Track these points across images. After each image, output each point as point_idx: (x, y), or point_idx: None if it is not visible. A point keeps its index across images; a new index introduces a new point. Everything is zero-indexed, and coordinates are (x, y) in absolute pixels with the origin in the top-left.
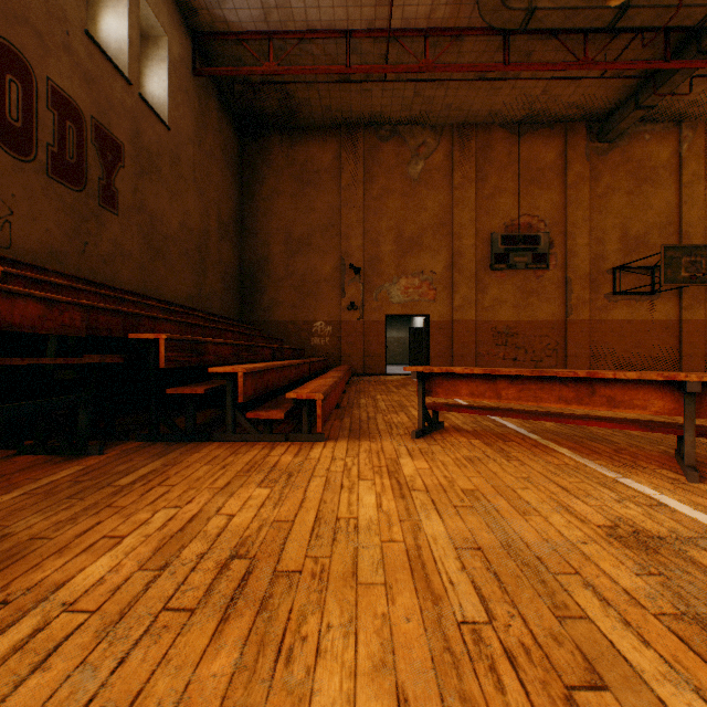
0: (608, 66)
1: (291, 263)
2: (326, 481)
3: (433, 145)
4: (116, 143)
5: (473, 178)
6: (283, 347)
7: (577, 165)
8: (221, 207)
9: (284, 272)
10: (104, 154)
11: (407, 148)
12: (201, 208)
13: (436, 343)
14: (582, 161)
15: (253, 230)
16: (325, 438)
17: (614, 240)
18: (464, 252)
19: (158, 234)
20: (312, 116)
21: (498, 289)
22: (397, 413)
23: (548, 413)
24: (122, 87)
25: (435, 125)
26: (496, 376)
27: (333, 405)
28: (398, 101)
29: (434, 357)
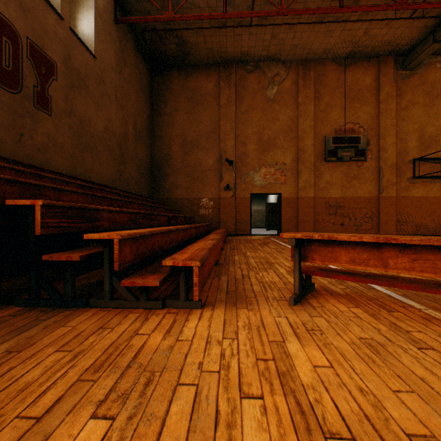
0: (418, 6)
1: (185, 158)
2: (195, 398)
3: (284, 75)
4: (49, 61)
5: (312, 97)
6: (177, 215)
7: (387, 86)
8: (136, 118)
9: (181, 164)
10: (38, 67)
11: (265, 77)
12: (121, 117)
13: (286, 213)
14: (391, 84)
15: (160, 136)
16: (202, 303)
17: (414, 139)
18: (306, 149)
19: (86, 133)
20: (199, 56)
21: (330, 175)
22: (266, 271)
23: (440, 284)
24: (54, 20)
25: (285, 61)
26: (382, 243)
27: (211, 265)
28: (259, 43)
29: (285, 223)
